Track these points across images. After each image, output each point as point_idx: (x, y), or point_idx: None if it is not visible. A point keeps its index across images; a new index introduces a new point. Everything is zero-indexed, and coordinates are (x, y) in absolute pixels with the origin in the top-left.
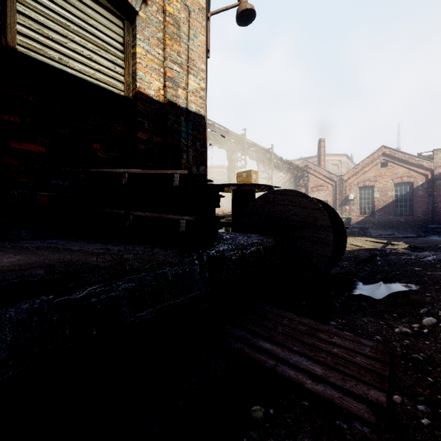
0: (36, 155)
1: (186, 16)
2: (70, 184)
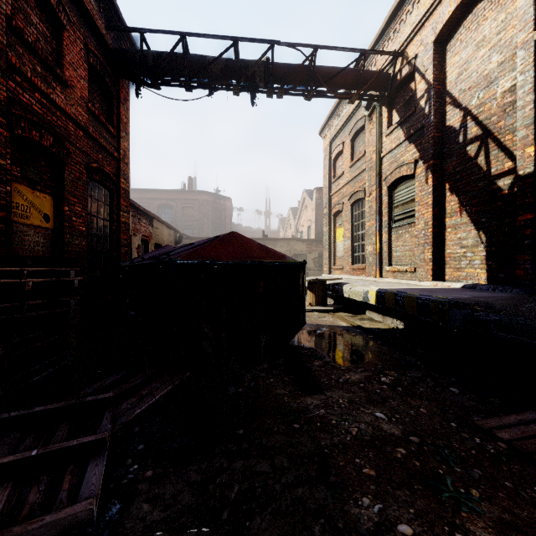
0: None
1: None
2: None
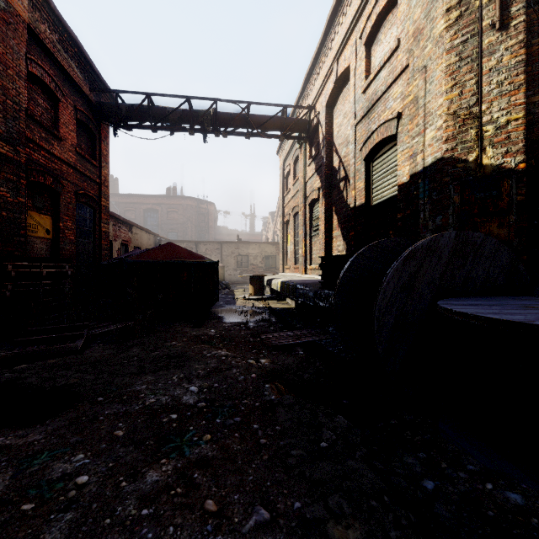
0: None
1: (423, 79)
2: None
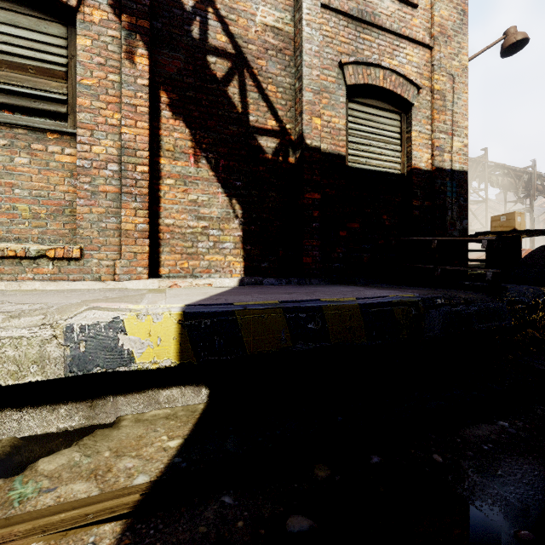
0: (355, 230)
1: (450, 85)
2: (371, 247)
